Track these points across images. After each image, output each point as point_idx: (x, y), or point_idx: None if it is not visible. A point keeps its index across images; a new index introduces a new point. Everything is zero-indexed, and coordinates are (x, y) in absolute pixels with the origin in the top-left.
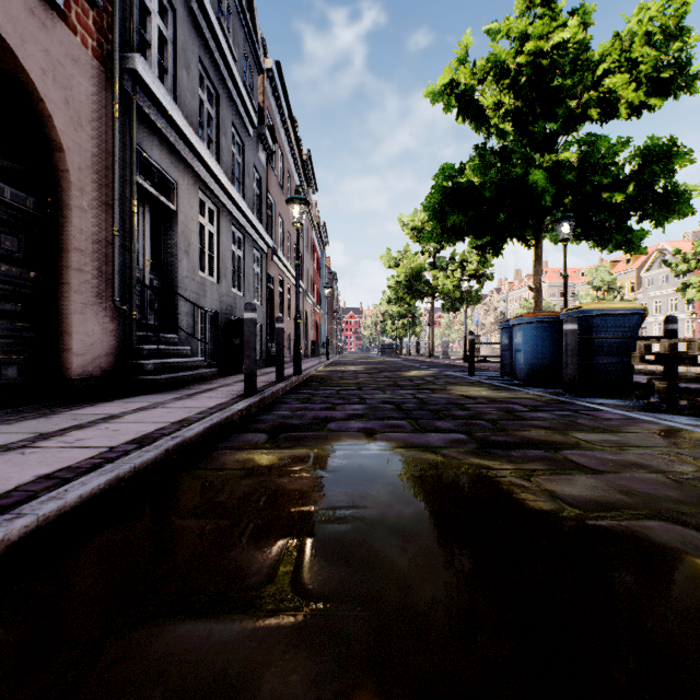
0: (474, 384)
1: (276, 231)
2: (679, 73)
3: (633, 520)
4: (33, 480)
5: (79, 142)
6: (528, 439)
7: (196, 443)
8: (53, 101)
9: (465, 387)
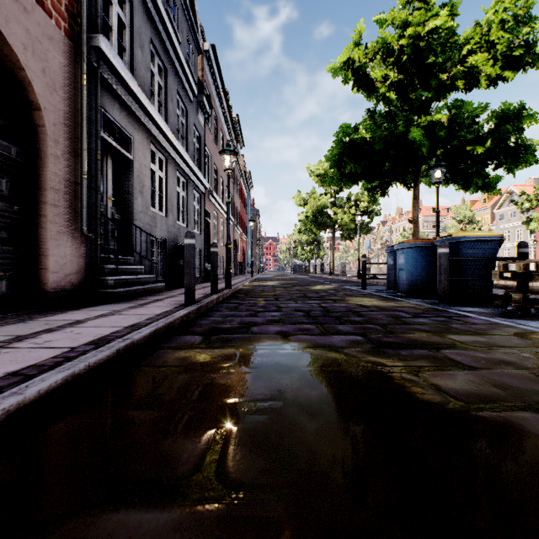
0: (366, 296)
1: (212, 177)
2: (527, 52)
3: (509, 411)
4: (2, 377)
5: (53, 103)
6: (413, 340)
7: (143, 344)
8: (32, 70)
9: (360, 298)
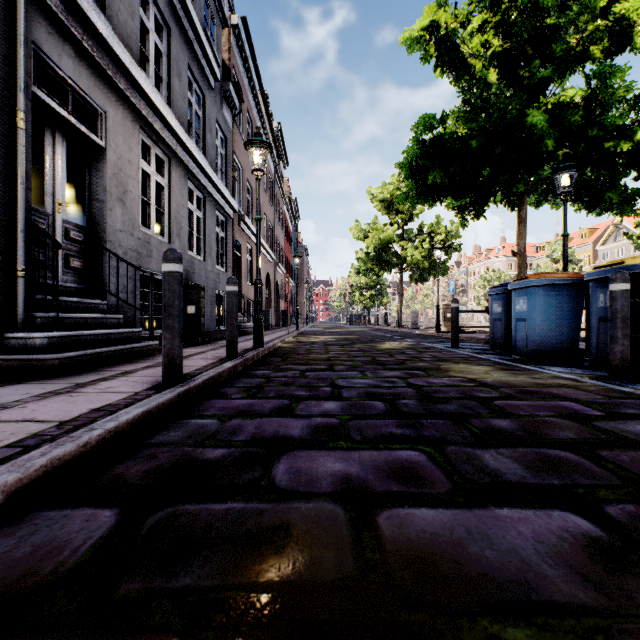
0: (469, 360)
1: (243, 197)
2: None
3: None
4: None
5: None
6: None
7: None
8: None
9: (463, 366)
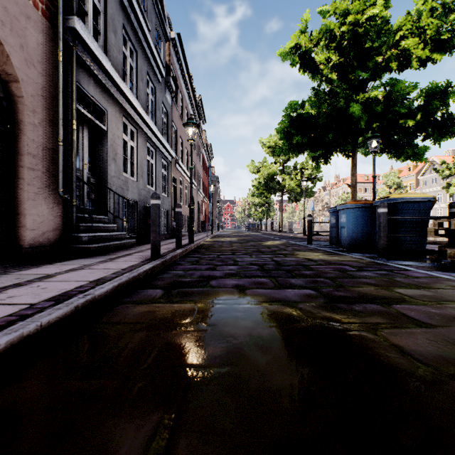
0: (312, 250)
1: (178, 147)
2: (454, 36)
3: None
4: None
5: (31, 77)
6: (363, 294)
7: (105, 299)
8: (10, 45)
9: (307, 253)
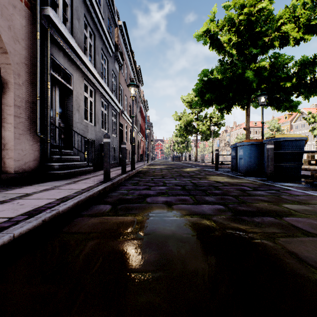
0: (219, 175)
1: (123, 102)
2: None
3: None
4: None
5: (17, 50)
6: (260, 208)
7: (67, 212)
8: (1, 26)
9: (215, 177)
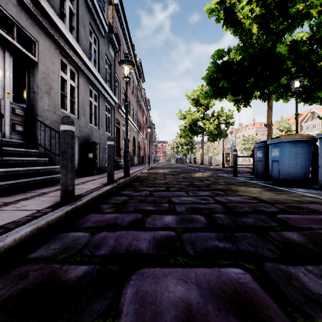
0: (246, 184)
1: (121, 96)
2: None
3: None
4: None
5: None
6: None
7: None
8: None
9: (244, 188)
